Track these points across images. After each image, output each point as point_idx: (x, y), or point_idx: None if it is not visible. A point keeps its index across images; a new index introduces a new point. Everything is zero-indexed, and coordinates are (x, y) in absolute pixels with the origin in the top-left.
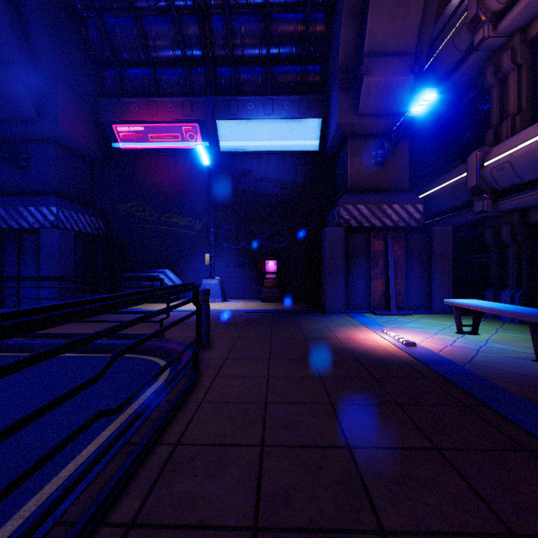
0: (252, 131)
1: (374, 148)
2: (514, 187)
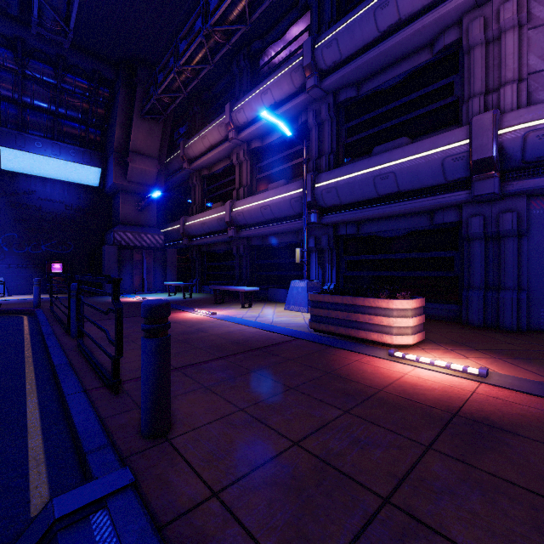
0: (39, 162)
1: (137, 201)
2: (195, 236)
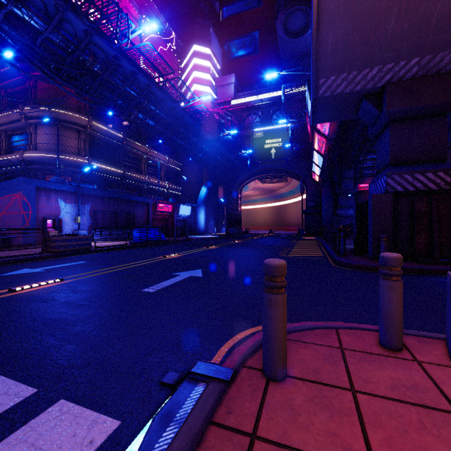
0: None
1: None
2: None
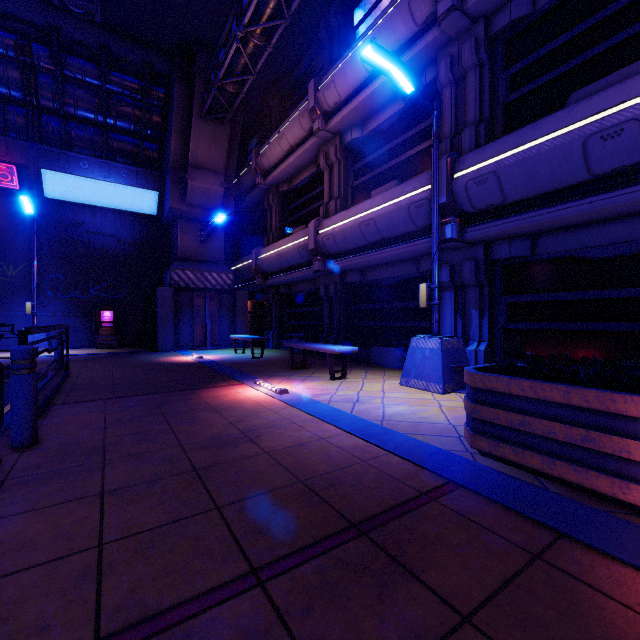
0: (86, 187)
1: (199, 230)
2: (270, 273)
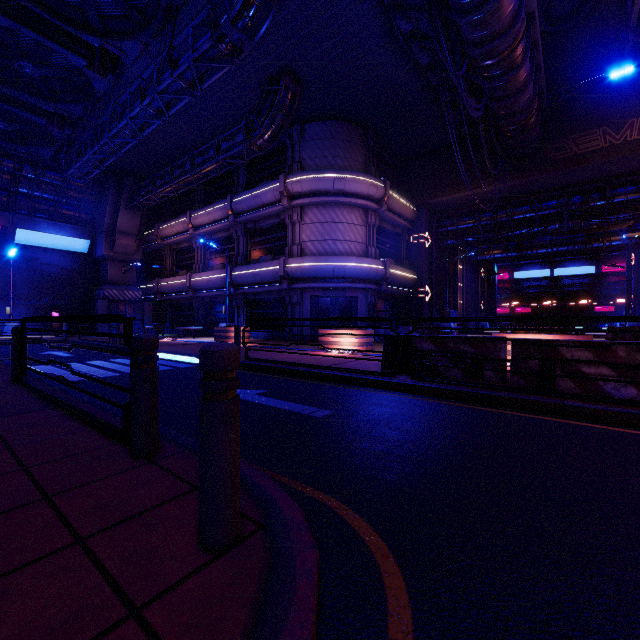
0: (43, 237)
1: (121, 266)
2: (166, 293)
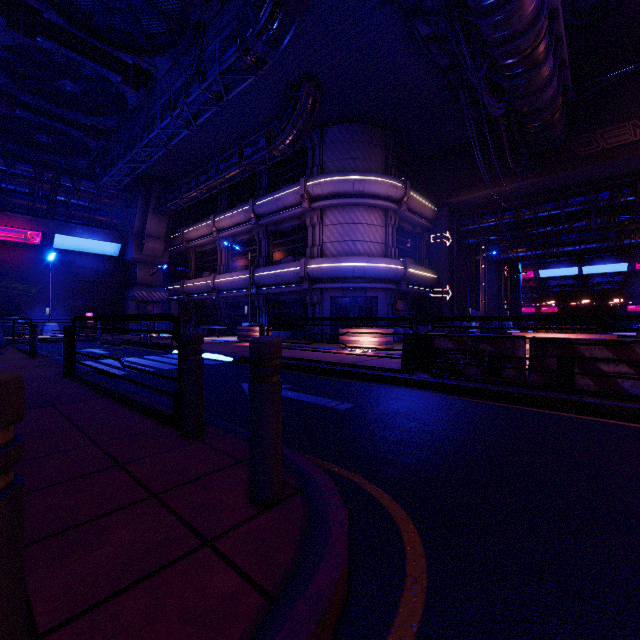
0: (79, 242)
1: (149, 268)
2: (191, 294)
